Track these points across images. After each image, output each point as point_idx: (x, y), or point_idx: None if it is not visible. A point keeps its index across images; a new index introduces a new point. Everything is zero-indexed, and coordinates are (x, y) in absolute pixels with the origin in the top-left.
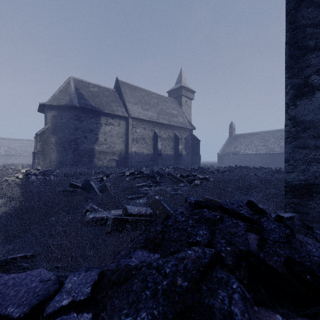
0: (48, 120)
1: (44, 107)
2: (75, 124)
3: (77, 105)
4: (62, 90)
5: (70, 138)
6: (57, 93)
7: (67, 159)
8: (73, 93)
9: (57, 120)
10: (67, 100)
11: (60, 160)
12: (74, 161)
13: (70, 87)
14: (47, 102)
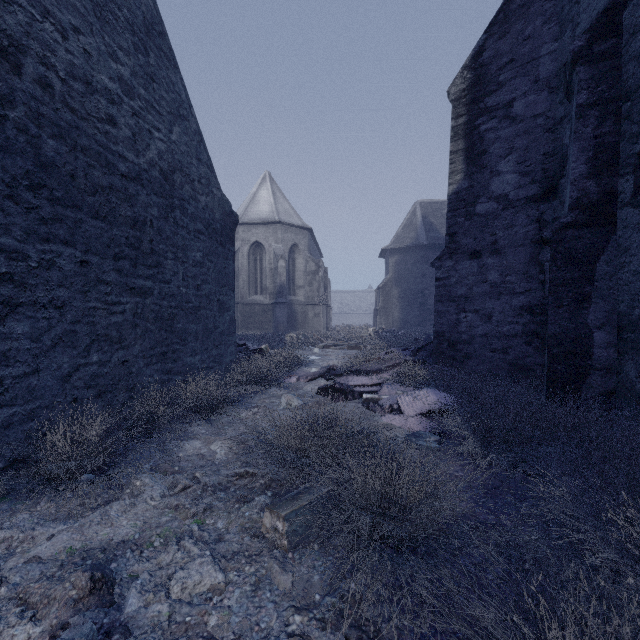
0: (390, 268)
1: (386, 251)
2: (422, 269)
3: (425, 243)
4: (405, 225)
5: (415, 289)
6: (400, 231)
7: (412, 317)
8: (419, 226)
9: (400, 266)
10: (412, 237)
11: (403, 319)
12: (420, 320)
13: (415, 218)
14: (389, 245)
